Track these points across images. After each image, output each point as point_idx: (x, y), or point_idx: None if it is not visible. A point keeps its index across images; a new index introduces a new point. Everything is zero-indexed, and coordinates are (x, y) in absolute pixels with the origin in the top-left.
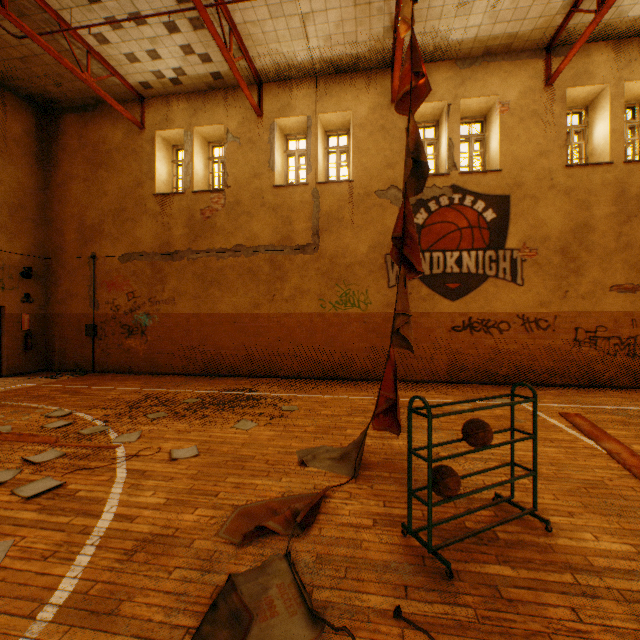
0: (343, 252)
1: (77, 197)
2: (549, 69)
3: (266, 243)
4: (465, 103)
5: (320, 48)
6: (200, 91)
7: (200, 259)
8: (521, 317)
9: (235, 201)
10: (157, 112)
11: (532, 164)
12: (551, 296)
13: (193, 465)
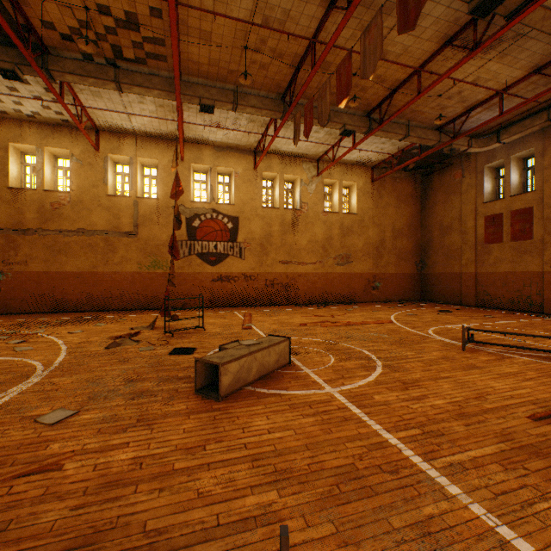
0: (153, 238)
1: None
2: (255, 162)
3: (102, 229)
4: (219, 168)
5: (139, 127)
6: (50, 124)
7: (50, 235)
8: (244, 274)
9: (79, 200)
10: (11, 129)
11: (249, 204)
12: (256, 265)
13: (84, 333)
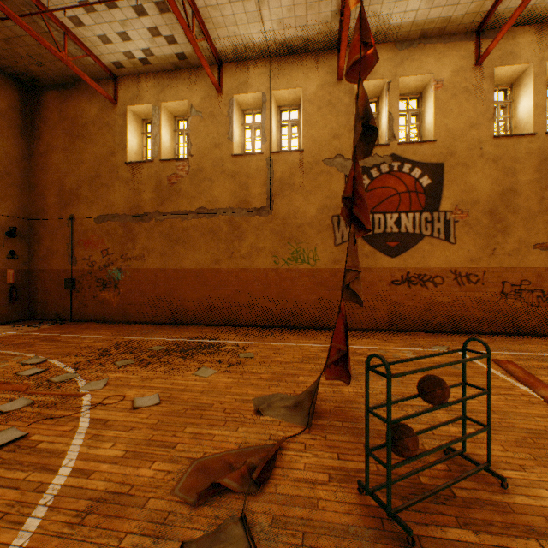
0: (294, 214)
1: (57, 165)
2: (479, 50)
3: (225, 206)
4: (403, 81)
5: (274, 31)
6: (167, 70)
7: (167, 220)
8: (454, 272)
9: (198, 168)
10: (128, 89)
11: (463, 135)
12: (480, 253)
13: (154, 414)
